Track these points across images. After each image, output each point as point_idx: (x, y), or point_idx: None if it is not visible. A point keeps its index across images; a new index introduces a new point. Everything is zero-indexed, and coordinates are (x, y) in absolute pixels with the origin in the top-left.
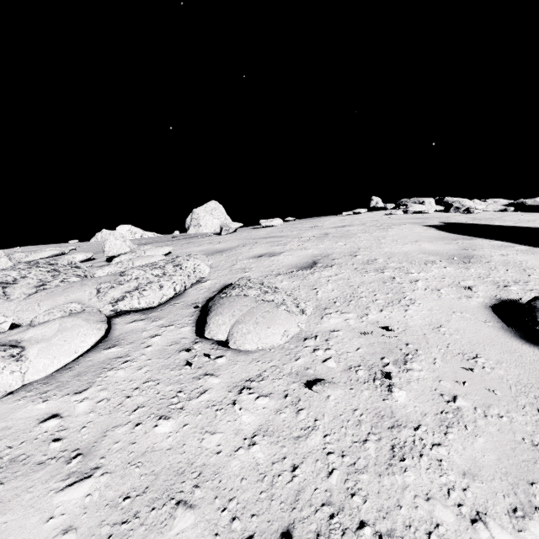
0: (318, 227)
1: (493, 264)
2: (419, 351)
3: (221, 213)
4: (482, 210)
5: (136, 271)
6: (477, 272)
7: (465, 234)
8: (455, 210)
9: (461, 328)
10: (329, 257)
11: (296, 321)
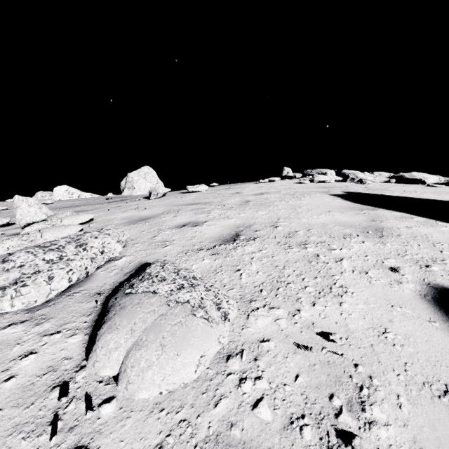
0: (239, 194)
1: (404, 238)
2: (374, 380)
3: (153, 177)
4: (372, 181)
5: (24, 255)
6: (394, 248)
7: (367, 204)
8: (351, 181)
9: (409, 334)
10: (251, 228)
11: (216, 334)
